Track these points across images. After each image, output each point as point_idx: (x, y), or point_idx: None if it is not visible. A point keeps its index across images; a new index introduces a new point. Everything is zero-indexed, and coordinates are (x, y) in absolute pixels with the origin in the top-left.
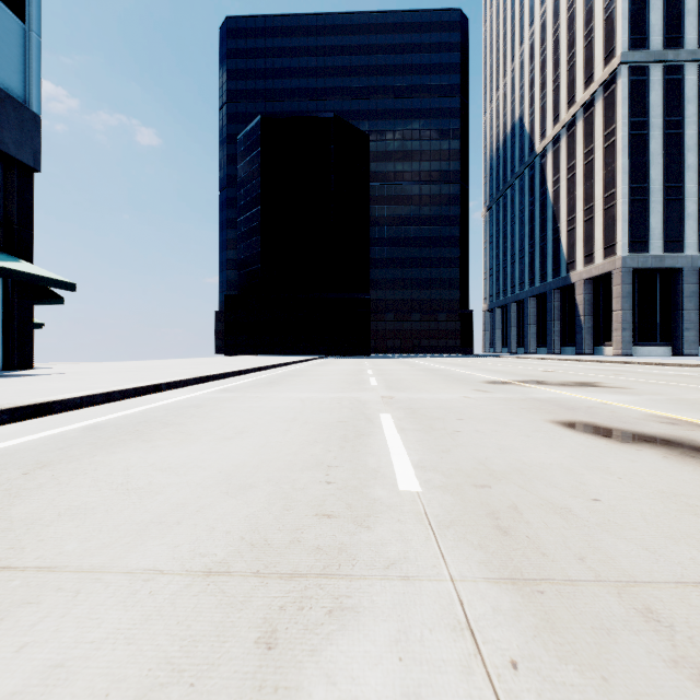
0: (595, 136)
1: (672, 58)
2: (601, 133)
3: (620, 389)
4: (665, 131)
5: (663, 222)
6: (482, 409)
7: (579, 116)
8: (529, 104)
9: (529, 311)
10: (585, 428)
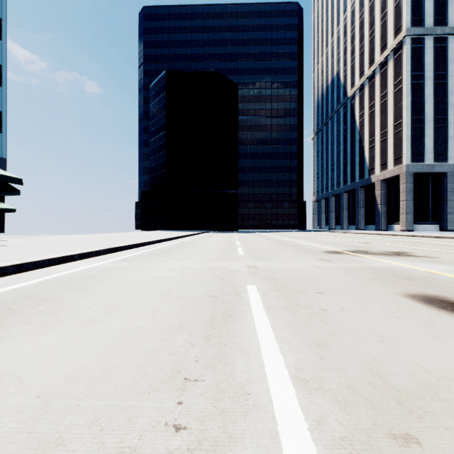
0: (388, 84)
1: (439, 32)
2: (392, 83)
3: (431, 259)
4: (435, 81)
5: (433, 142)
6: (335, 280)
7: (377, 71)
8: (343, 64)
9: (343, 201)
10: (443, 304)
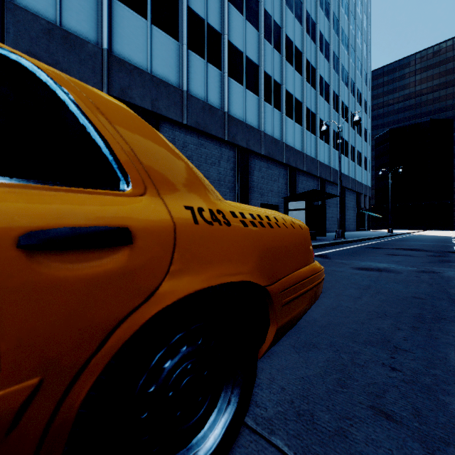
0: None
1: None
2: None
3: None
4: None
5: None
6: None
7: None
8: None
9: None
10: None
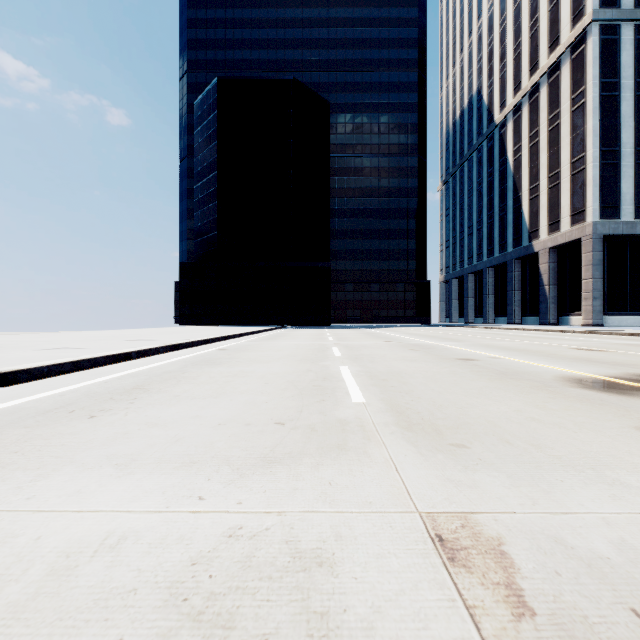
0: (561, 100)
1: None
2: (568, 97)
3: None
4: (636, 93)
5: (634, 187)
6: None
7: (543, 82)
8: (488, 76)
9: (488, 281)
10: None
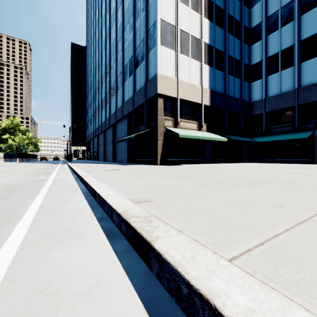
0: None
1: None
2: None
3: None
4: None
5: None
6: None
7: None
8: None
9: None
10: None
